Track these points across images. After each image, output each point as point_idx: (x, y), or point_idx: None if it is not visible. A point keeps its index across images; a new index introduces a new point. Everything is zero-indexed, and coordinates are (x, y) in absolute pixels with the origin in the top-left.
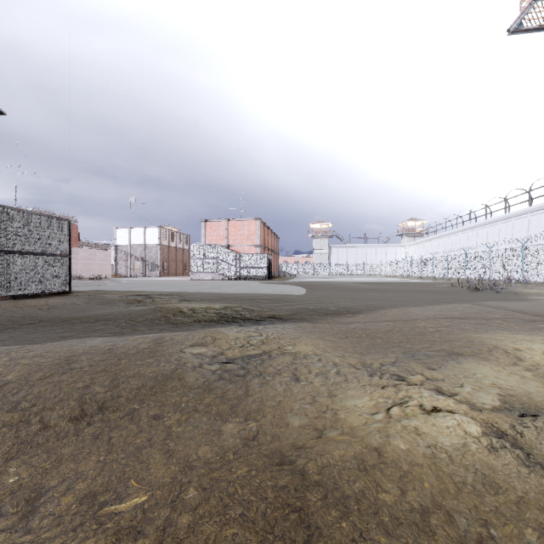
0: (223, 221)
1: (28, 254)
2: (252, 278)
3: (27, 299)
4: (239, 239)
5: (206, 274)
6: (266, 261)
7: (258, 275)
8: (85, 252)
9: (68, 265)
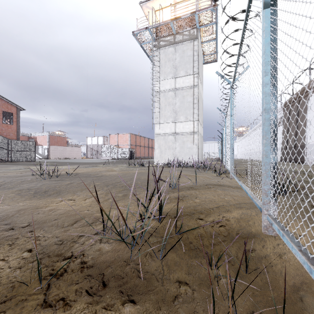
0: (116, 134)
1: (22, 151)
2: (123, 159)
3: (19, 162)
4: (122, 142)
5: (106, 157)
6: (128, 151)
7: (125, 157)
8: (69, 148)
9: (34, 154)
